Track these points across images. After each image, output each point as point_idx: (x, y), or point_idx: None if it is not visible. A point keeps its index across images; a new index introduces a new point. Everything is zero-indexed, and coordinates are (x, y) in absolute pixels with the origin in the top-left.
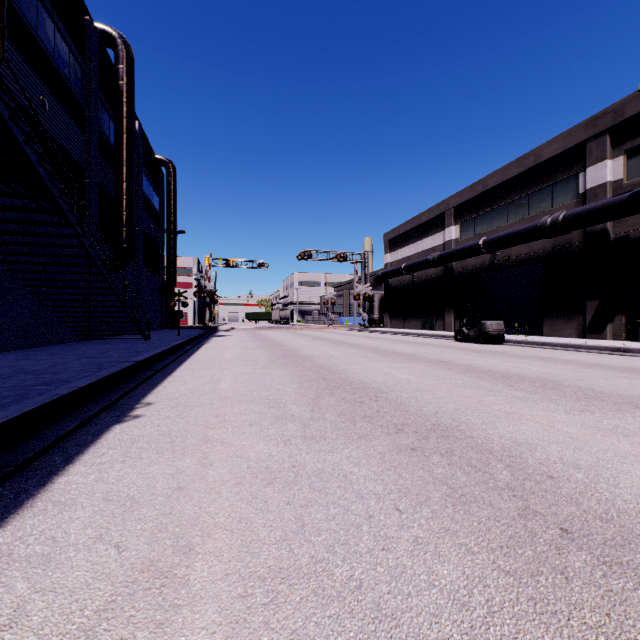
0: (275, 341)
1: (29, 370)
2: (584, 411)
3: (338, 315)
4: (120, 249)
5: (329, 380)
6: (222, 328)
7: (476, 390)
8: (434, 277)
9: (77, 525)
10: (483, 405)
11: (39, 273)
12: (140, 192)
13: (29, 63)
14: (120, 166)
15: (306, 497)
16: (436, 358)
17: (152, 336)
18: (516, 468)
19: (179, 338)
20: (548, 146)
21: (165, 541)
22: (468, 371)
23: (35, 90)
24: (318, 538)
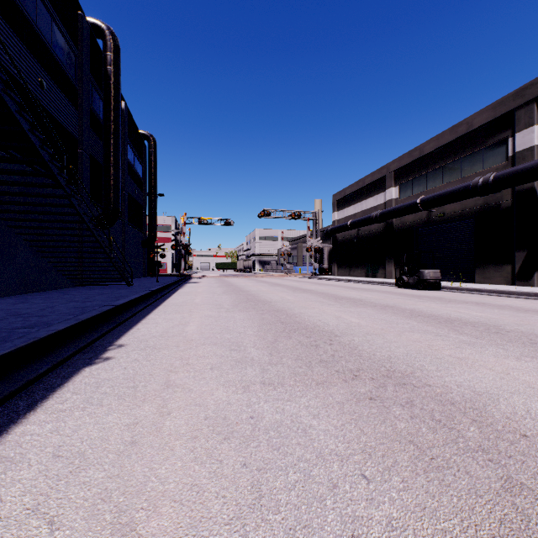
0: (239, 287)
1: (21, 313)
2: (535, 357)
3: (293, 265)
4: (108, 209)
5: (286, 323)
6: (195, 276)
7: (424, 334)
8: (376, 232)
9: (16, 490)
10: (433, 350)
11: (37, 229)
12: (126, 161)
13: (29, 49)
14: (108, 138)
15: (263, 457)
16: (381, 303)
17: (135, 282)
18: (483, 424)
19: (157, 284)
20: (479, 115)
21: (105, 516)
22: (412, 315)
23: (34, 73)
24: (276, 516)
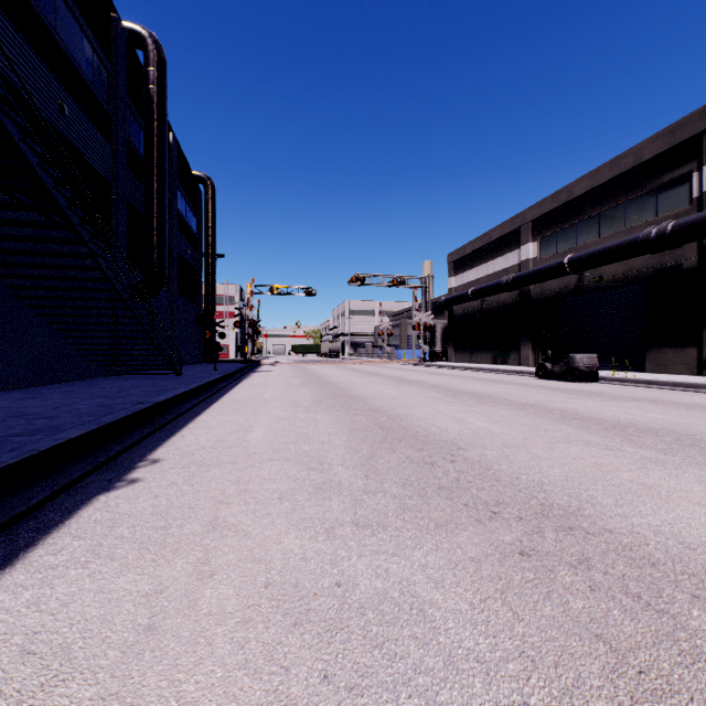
0: (323, 377)
1: (25, 413)
2: None
3: (394, 347)
4: (150, 274)
5: (387, 429)
6: (265, 362)
7: (586, 447)
8: (507, 303)
9: None
10: (605, 472)
11: (54, 299)
12: (175, 211)
13: (45, 62)
14: (150, 181)
15: (357, 663)
16: (518, 400)
17: (186, 371)
18: None
19: (215, 373)
20: (651, 142)
21: None
22: (565, 418)
23: (52, 93)
24: None
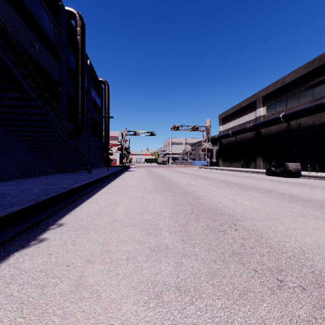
0: (158, 174)
1: (4, 194)
2: None
3: (193, 160)
4: (77, 125)
5: (193, 205)
6: (132, 166)
7: (317, 220)
8: (249, 138)
9: None
10: None
11: (29, 137)
12: (90, 96)
13: (26, 24)
14: (77, 81)
15: None
16: (261, 187)
17: (94, 171)
18: None
19: (107, 172)
20: None
21: None
22: (293, 199)
23: (30, 39)
24: None
